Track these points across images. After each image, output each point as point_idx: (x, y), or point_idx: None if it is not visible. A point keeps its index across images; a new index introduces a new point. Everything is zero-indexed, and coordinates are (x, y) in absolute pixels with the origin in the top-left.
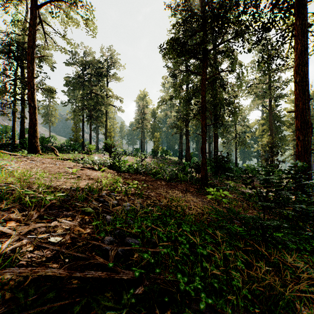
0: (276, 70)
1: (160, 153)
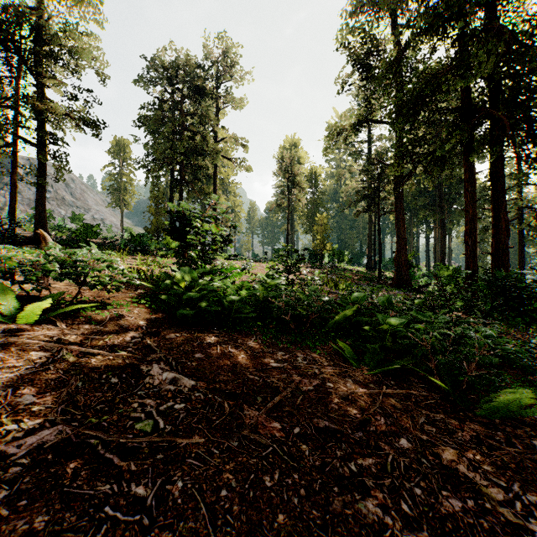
0: None
1: (327, 258)
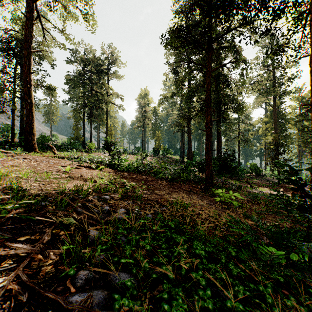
0: (286, 62)
1: (161, 152)
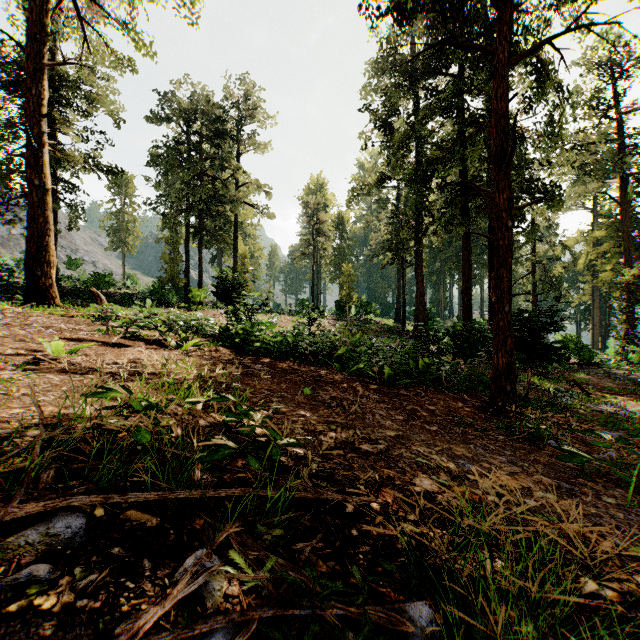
0: None
1: (354, 310)
